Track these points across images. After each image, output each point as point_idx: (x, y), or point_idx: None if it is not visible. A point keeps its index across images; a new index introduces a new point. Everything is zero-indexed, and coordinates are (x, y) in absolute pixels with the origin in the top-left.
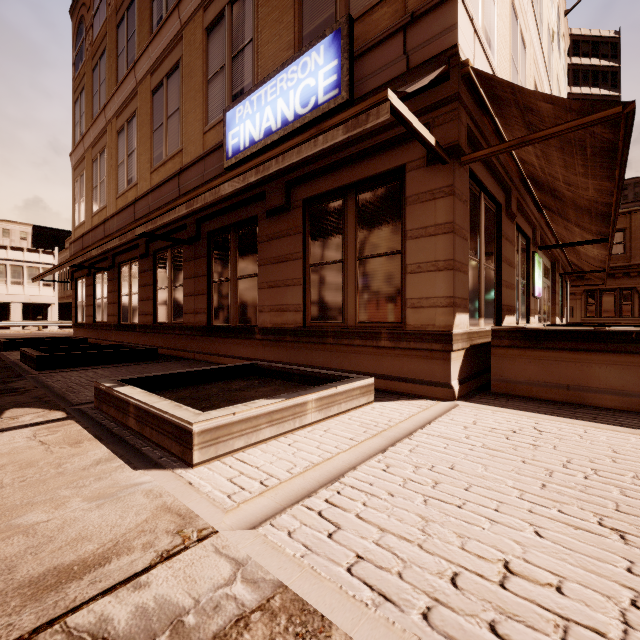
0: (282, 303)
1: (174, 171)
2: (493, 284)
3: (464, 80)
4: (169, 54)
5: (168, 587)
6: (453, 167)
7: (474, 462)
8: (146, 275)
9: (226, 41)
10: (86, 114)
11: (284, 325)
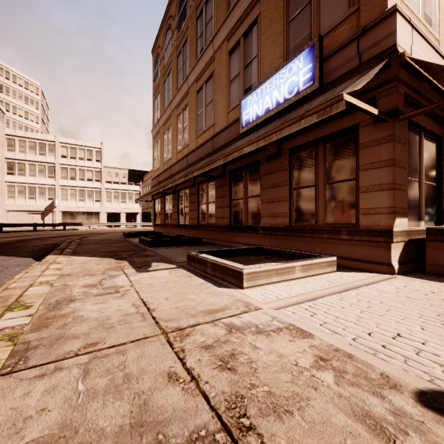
0: (275, 212)
1: (210, 136)
2: (434, 196)
3: (401, 65)
4: (207, 69)
5: (249, 319)
6: (393, 123)
7: (396, 302)
8: (193, 196)
9: (241, 58)
10: (160, 107)
11: (277, 225)
